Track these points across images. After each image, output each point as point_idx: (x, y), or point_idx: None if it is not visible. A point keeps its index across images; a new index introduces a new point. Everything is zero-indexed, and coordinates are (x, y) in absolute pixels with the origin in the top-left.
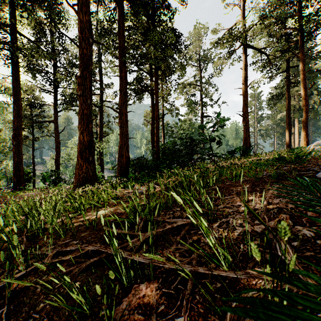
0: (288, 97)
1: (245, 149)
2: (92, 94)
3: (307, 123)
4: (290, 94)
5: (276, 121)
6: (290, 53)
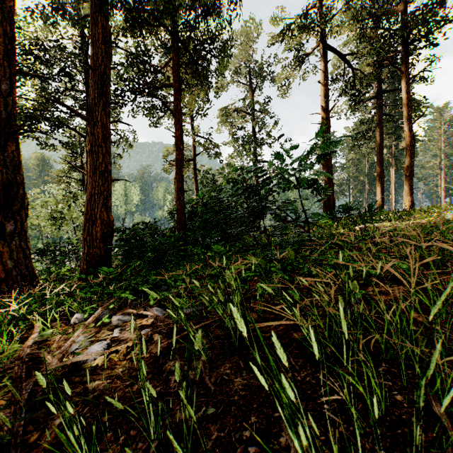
0: (380, 135)
1: (327, 210)
2: (16, 70)
3: (412, 172)
4: (382, 131)
5: (353, 173)
6: (385, 70)
